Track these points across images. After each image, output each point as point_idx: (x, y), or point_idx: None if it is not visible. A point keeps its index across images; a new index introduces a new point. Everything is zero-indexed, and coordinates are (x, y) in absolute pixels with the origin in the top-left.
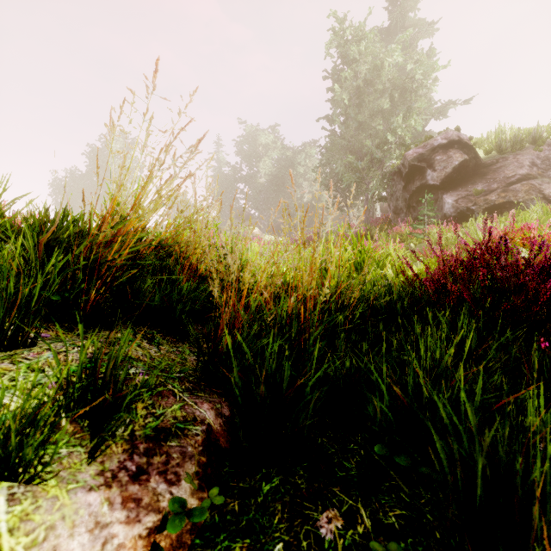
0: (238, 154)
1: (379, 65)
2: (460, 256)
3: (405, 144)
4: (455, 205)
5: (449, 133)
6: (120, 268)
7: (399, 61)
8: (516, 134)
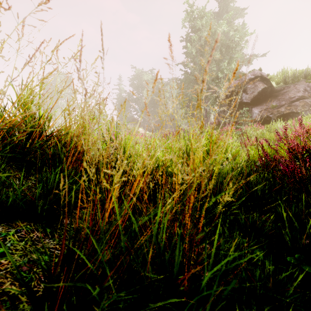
0: (131, 85)
1: (213, 32)
2: (305, 145)
3: (229, 78)
4: (259, 114)
5: (255, 72)
6: (4, 155)
7: (225, 30)
8: (295, 73)
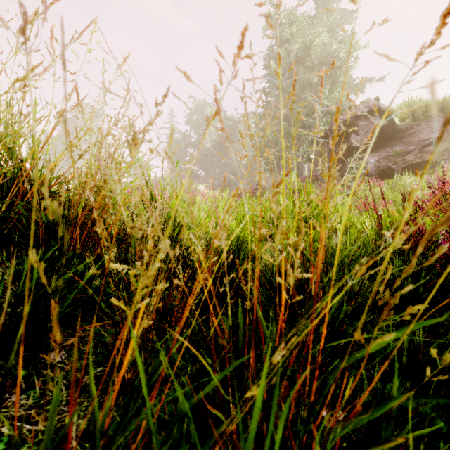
0: (187, 123)
1: (308, 45)
2: None
3: (331, 112)
4: (376, 164)
5: (370, 103)
6: None
7: (326, 41)
8: (428, 104)
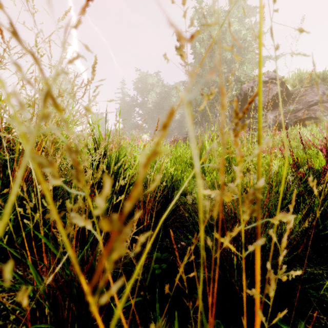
0: (135, 89)
1: (224, 31)
2: None
3: (240, 81)
4: (274, 119)
5: (270, 74)
6: None
7: (237, 28)
8: (312, 75)
